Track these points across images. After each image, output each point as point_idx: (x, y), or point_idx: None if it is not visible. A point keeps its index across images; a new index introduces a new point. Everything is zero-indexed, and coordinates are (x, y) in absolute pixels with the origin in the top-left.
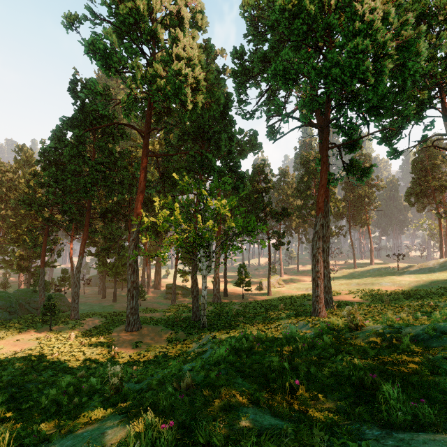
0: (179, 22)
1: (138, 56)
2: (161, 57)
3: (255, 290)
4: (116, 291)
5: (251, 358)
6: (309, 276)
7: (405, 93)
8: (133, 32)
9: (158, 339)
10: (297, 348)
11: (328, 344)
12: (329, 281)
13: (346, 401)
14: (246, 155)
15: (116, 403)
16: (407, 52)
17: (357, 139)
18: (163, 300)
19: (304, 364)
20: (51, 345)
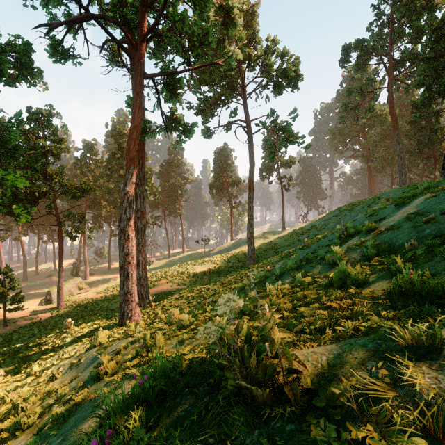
0: None
1: None
2: None
3: (39, 305)
4: None
5: None
6: None
7: (225, 48)
8: None
9: None
10: None
11: None
12: (145, 270)
13: None
14: (13, 84)
15: None
16: None
17: (180, 70)
18: None
19: None
20: None
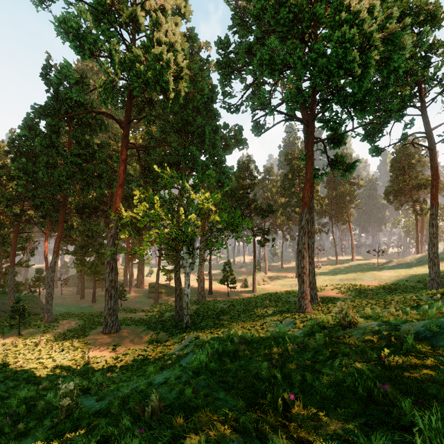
0: (161, 6)
1: (116, 38)
2: (141, 42)
3: (241, 287)
4: (97, 291)
5: (235, 364)
6: (293, 272)
7: (388, 89)
8: (111, 15)
9: (137, 341)
10: (286, 350)
11: (321, 345)
12: (314, 277)
13: (356, 423)
14: (231, 151)
15: (63, 434)
16: (392, 45)
17: (342, 133)
18: (146, 300)
19: (298, 372)
20: (17, 351)
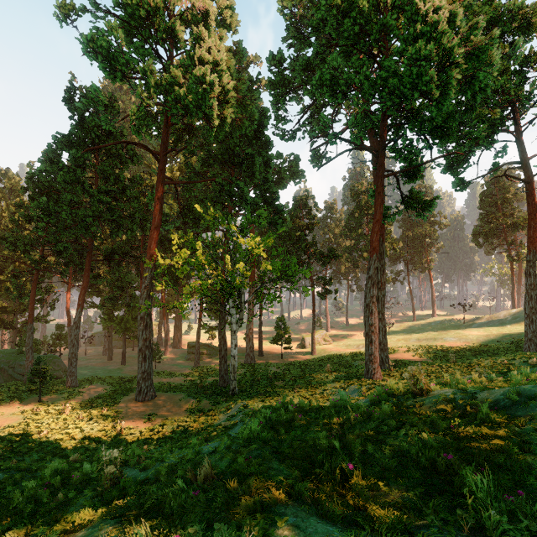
0: (203, 17)
1: (151, 58)
2: (181, 61)
3: (297, 348)
4: (126, 351)
5: (291, 434)
6: (361, 330)
7: (474, 112)
8: (145, 29)
9: (176, 409)
10: (348, 420)
11: (387, 414)
12: (384, 337)
13: (415, 492)
14: (286, 185)
15: (111, 500)
16: (477, 61)
17: (418, 165)
18: (184, 362)
19: (359, 442)
20: (39, 420)
